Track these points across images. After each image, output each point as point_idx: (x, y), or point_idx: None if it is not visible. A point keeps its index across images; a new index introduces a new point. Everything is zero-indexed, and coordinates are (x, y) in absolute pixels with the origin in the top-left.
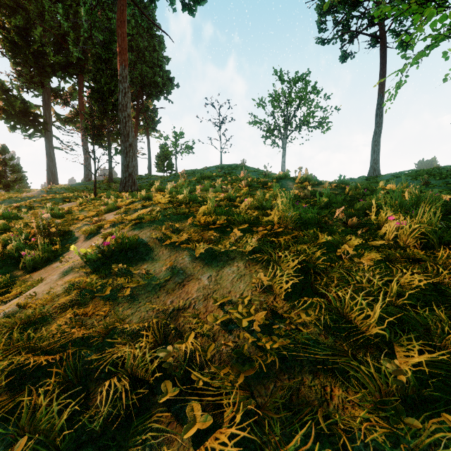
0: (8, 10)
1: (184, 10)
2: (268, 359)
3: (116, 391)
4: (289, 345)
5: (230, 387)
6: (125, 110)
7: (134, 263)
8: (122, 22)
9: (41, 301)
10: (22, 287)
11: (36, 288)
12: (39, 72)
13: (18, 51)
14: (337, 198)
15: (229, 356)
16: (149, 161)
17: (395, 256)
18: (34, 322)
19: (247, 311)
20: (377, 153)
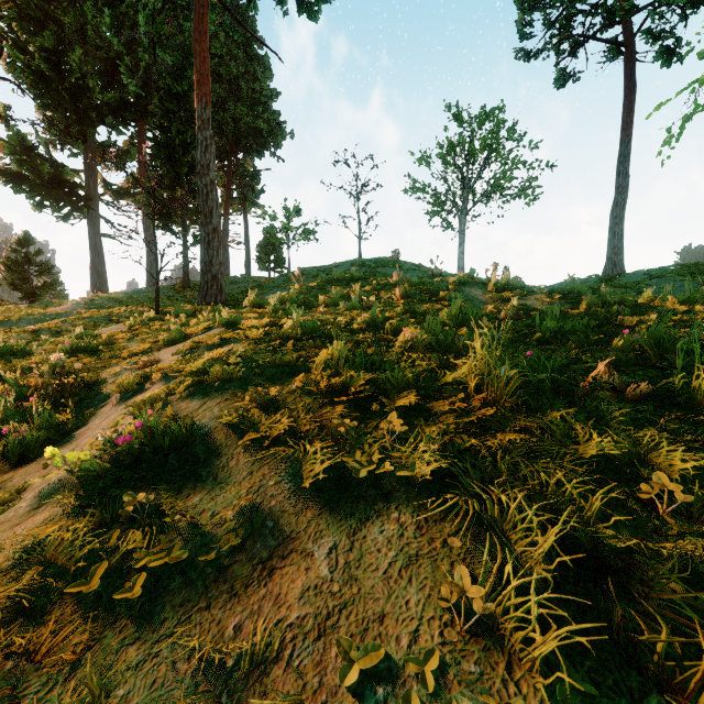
0: (32, 24)
1: (302, 12)
2: None
3: None
4: None
5: None
6: (206, 175)
7: (176, 487)
8: (201, 34)
9: None
10: None
11: None
12: (78, 119)
13: (47, 86)
14: (572, 324)
15: None
16: (247, 253)
17: None
18: None
19: None
20: (619, 236)
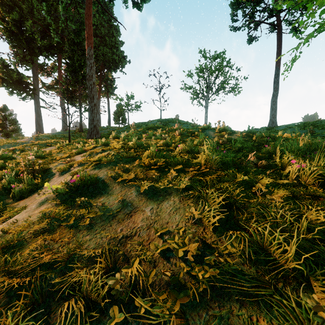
0: (7, 8)
1: (134, 6)
2: (201, 287)
3: (73, 310)
4: (218, 276)
5: (169, 315)
6: (91, 80)
7: (93, 196)
8: (89, 16)
9: (20, 228)
10: (10, 212)
11: (19, 215)
12: (29, 53)
13: (15, 37)
14: (247, 144)
15: (167, 282)
16: (109, 116)
17: (299, 193)
18: (12, 246)
19: (182, 240)
20: (275, 110)
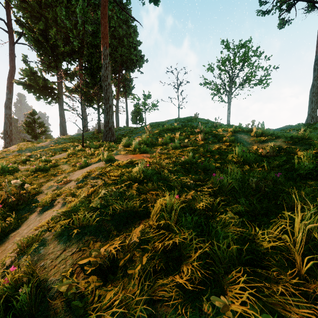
0: (36, 19)
1: (151, 1)
2: None
3: None
4: None
5: None
6: (106, 80)
7: None
8: (104, 15)
9: None
10: None
11: None
12: (54, 59)
13: (41, 45)
14: None
15: None
16: (127, 116)
17: None
18: None
19: None
20: (315, 103)
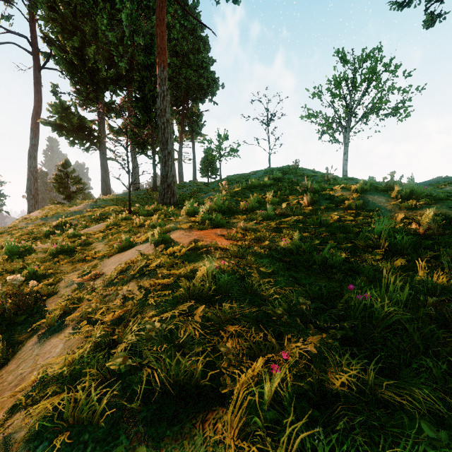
0: (69, 35)
1: None
2: None
3: None
4: None
5: None
6: (163, 116)
7: None
8: (161, 21)
9: None
10: None
11: None
12: (94, 89)
13: (75, 70)
14: None
15: None
16: (194, 166)
17: None
18: None
19: None
20: None
